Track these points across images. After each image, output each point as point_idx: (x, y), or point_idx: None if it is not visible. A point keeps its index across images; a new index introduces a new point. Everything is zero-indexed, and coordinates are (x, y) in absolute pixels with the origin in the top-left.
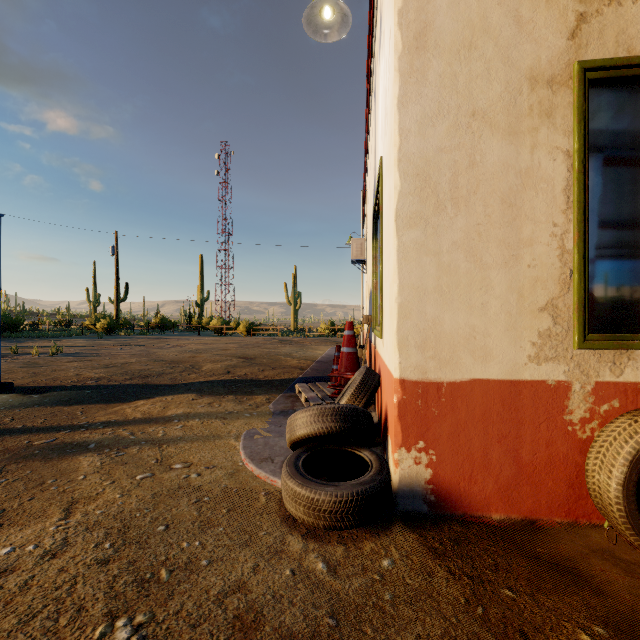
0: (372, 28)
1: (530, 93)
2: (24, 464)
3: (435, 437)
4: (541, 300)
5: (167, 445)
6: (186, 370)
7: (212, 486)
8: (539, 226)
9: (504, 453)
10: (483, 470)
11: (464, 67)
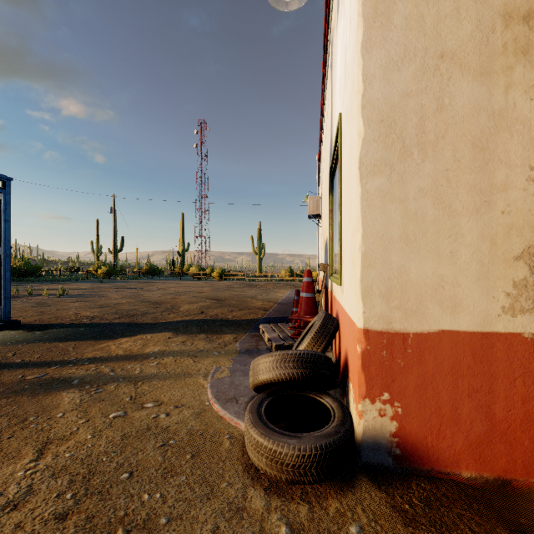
0: (329, 1)
1: (504, 30)
2: (13, 399)
3: (401, 389)
4: (516, 248)
5: (142, 382)
6: (166, 310)
7: (179, 427)
8: (514, 170)
9: (475, 408)
10: (452, 425)
11: (432, 8)
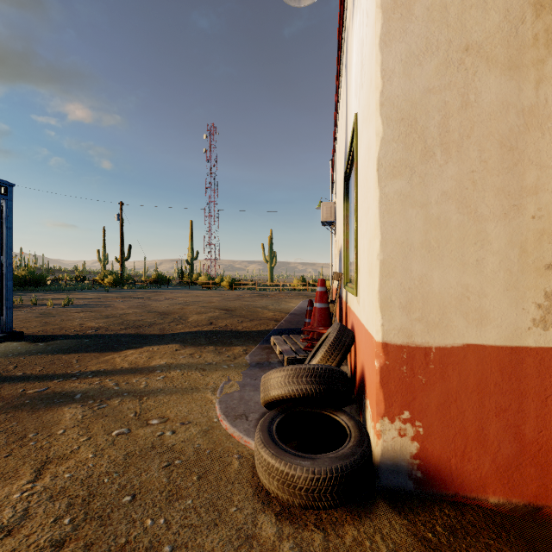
0: None
1: (535, 20)
2: (12, 414)
3: (422, 407)
4: (548, 256)
5: (147, 397)
6: (174, 321)
7: (185, 446)
8: (546, 171)
9: (503, 428)
10: (478, 446)
11: None
